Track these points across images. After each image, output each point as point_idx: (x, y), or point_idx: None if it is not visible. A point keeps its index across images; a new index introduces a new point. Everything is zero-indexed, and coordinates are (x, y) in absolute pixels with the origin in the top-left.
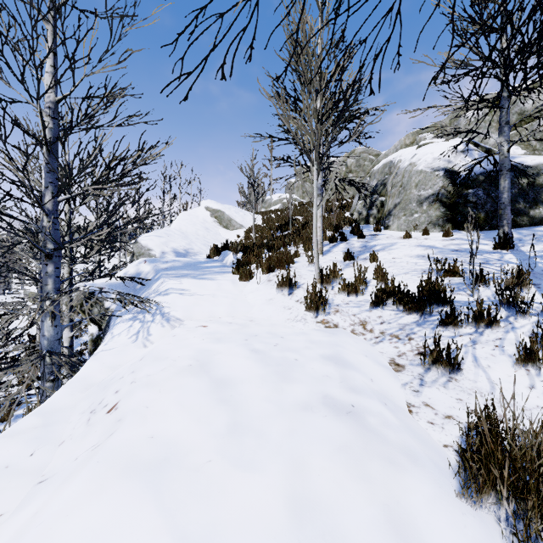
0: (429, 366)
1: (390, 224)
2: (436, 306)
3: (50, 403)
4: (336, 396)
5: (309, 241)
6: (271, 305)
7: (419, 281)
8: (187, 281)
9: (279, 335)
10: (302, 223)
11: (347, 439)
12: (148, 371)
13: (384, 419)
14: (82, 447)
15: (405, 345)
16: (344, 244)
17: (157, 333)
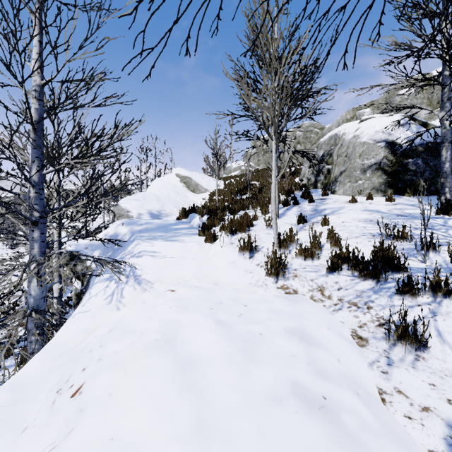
0: (394, 342)
1: (336, 189)
2: (390, 273)
3: (22, 374)
4: (305, 384)
5: (265, 205)
6: (234, 267)
7: (370, 245)
8: (158, 243)
9: (242, 303)
10: (258, 188)
11: (324, 447)
12: (115, 346)
13: (361, 418)
14: (41, 442)
15: (365, 315)
16: (296, 208)
17: (129, 295)
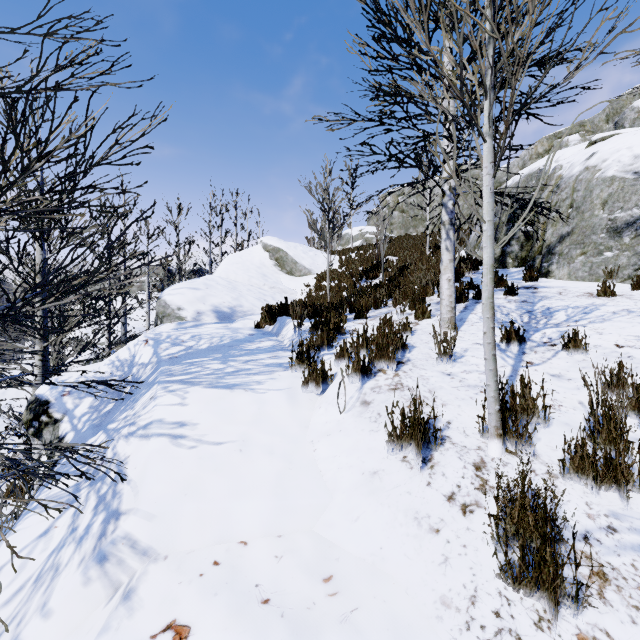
0: None
1: (553, 268)
2: None
3: None
4: None
5: (423, 301)
6: (379, 498)
7: None
8: (198, 395)
9: None
10: (398, 267)
11: None
12: None
13: None
14: None
15: None
16: None
17: (58, 614)
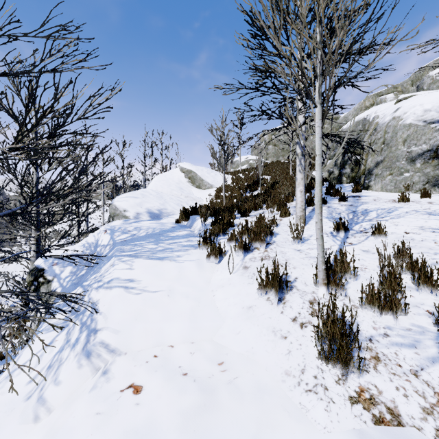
0: None
1: (371, 184)
2: None
3: None
4: None
5: (285, 205)
6: (252, 321)
7: None
8: (141, 263)
9: None
10: (271, 183)
11: None
12: None
13: None
14: None
15: None
16: (325, 208)
17: (65, 383)
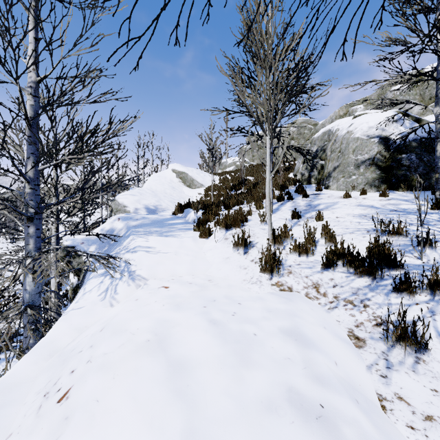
0: (393, 344)
1: (330, 184)
2: (386, 269)
3: (11, 375)
4: (301, 390)
5: (260, 200)
6: (228, 263)
7: (364, 241)
8: (153, 238)
9: (236, 300)
10: (253, 183)
11: None
12: (105, 347)
13: (362, 430)
14: None
15: (362, 313)
16: (290, 203)
17: (123, 291)
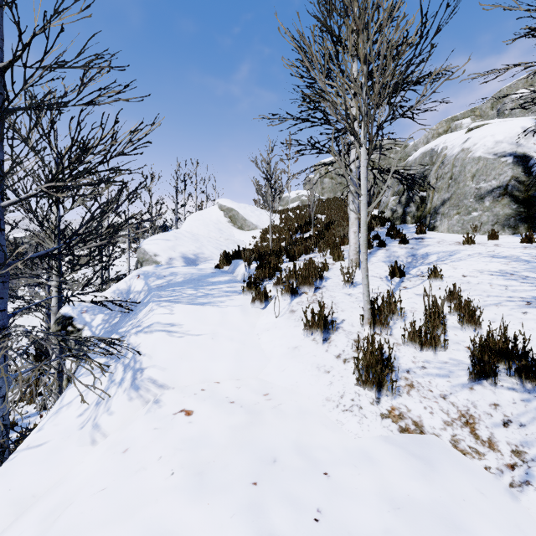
0: None
1: (437, 224)
2: None
3: None
4: None
5: (339, 248)
6: (297, 359)
7: (529, 321)
8: (181, 308)
9: (319, 463)
10: (325, 223)
11: None
12: None
13: None
14: None
15: None
16: (383, 252)
17: (117, 413)
